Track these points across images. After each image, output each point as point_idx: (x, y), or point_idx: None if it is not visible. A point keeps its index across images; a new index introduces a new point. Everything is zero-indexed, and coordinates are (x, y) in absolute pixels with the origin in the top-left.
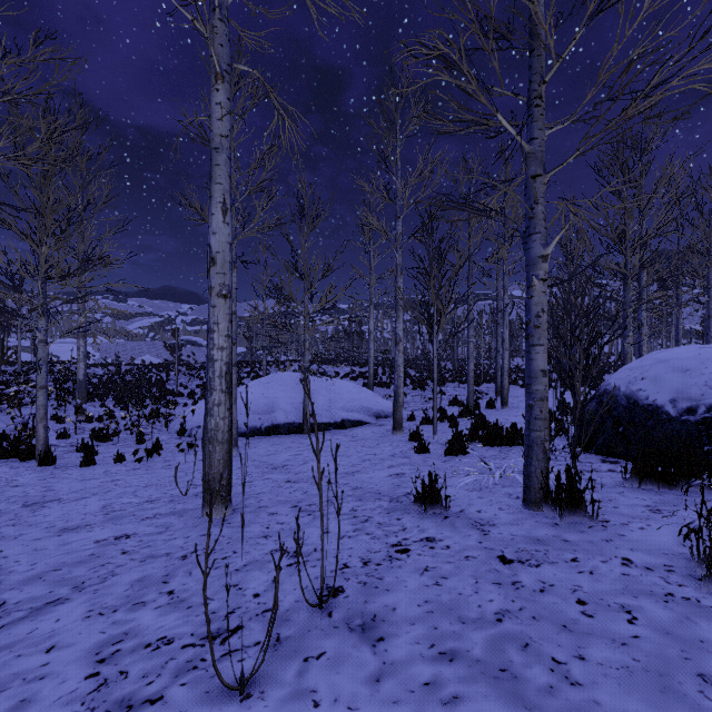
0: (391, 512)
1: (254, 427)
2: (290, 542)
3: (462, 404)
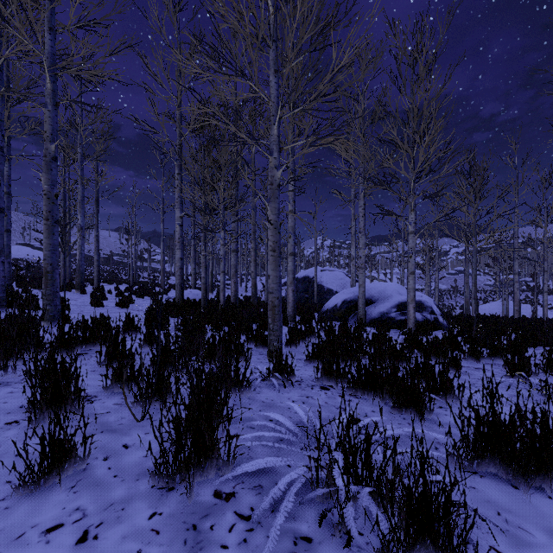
0: None
1: None
2: None
3: None
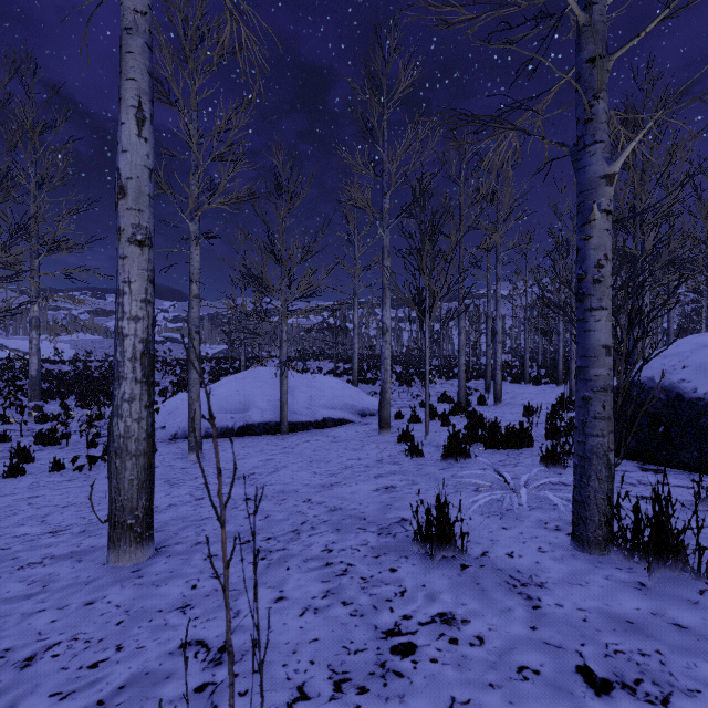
0: (380, 555)
1: (225, 427)
2: (219, 622)
3: (451, 400)
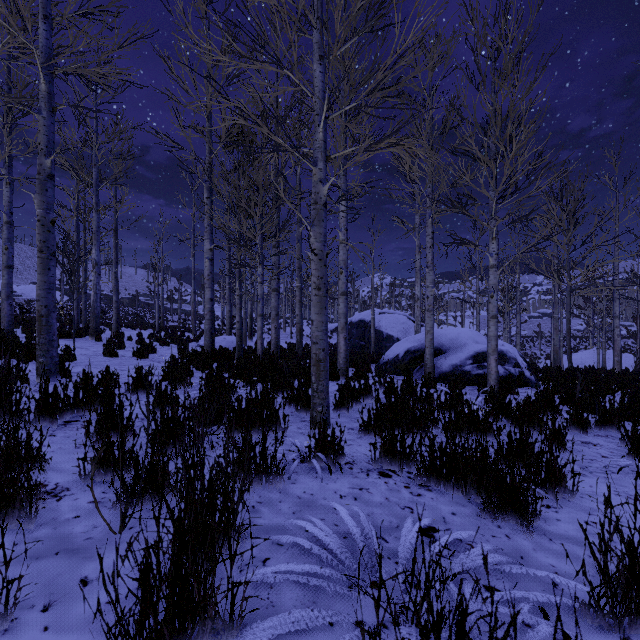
0: None
1: None
2: None
3: None
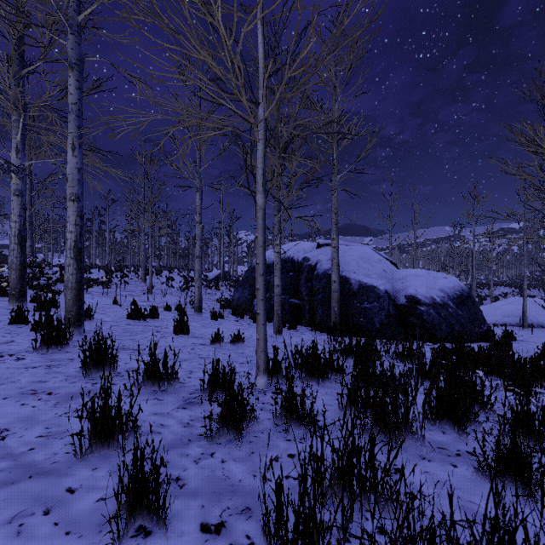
0: None
1: (518, 323)
2: None
3: None
